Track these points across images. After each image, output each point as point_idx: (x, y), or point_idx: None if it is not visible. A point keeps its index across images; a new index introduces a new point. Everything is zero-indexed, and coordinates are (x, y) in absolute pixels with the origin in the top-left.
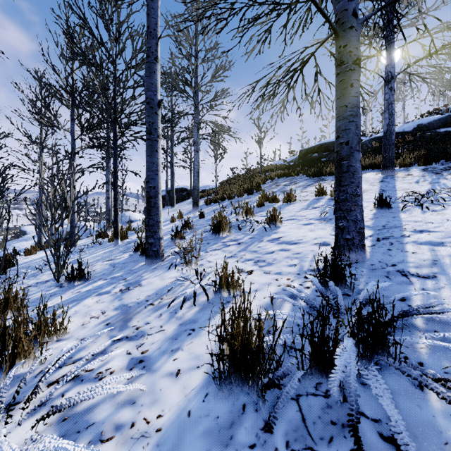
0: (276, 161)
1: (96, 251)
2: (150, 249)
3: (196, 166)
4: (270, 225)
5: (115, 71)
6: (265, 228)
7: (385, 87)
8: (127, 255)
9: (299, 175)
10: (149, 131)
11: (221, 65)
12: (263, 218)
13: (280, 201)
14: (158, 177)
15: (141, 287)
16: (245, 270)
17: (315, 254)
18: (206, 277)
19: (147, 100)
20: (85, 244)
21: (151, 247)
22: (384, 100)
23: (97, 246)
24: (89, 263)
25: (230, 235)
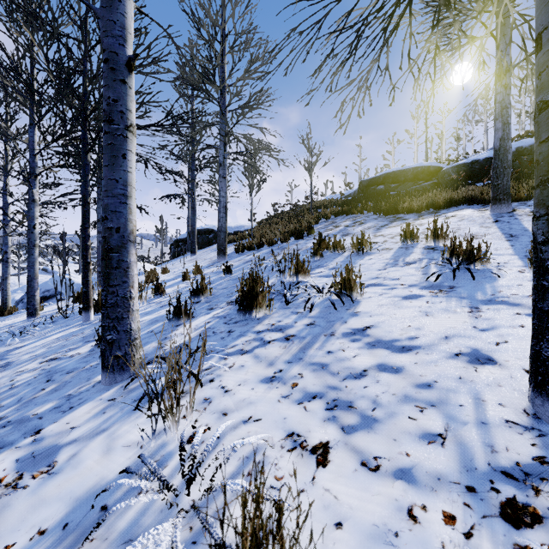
0: (329, 196)
1: (51, 332)
2: (109, 353)
3: (223, 198)
4: (342, 296)
5: (86, 40)
6: (333, 304)
7: (496, 83)
8: (87, 349)
9: (363, 213)
10: (107, 116)
11: (258, 54)
12: (325, 281)
13: (347, 250)
14: (126, 208)
15: (48, 478)
16: (308, 440)
17: (474, 392)
18: (210, 457)
19: (104, 54)
20: (52, 313)
21: (110, 350)
22: (495, 103)
23: (61, 320)
24: (19, 363)
25: (270, 315)
